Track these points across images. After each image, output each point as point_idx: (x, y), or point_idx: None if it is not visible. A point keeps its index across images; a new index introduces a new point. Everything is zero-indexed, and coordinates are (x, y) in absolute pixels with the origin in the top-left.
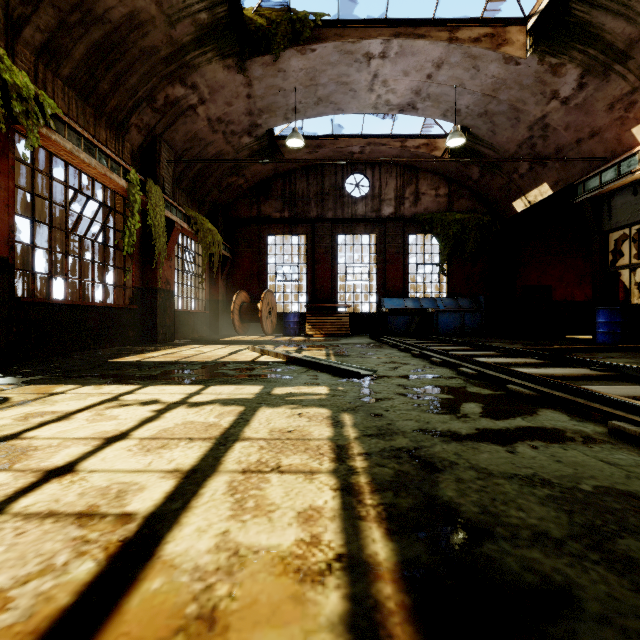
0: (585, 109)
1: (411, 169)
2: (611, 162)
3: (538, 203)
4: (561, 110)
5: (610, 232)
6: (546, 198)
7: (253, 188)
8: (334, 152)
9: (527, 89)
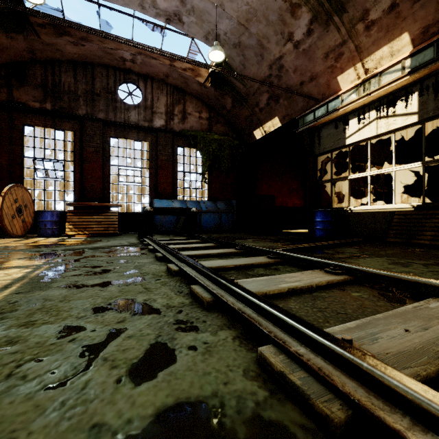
0: (309, 55)
1: (179, 91)
2: (323, 102)
3: (270, 133)
4: (293, 53)
5: (319, 155)
6: (276, 129)
7: (1, 68)
8: (104, 52)
9: (272, 26)
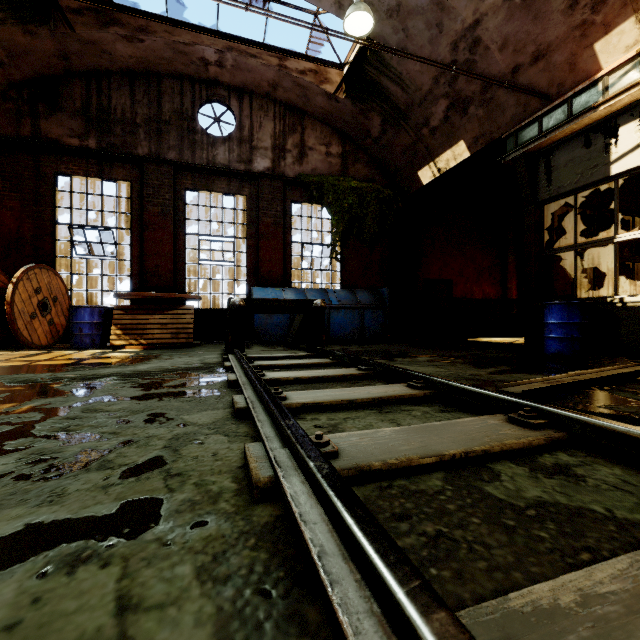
0: (535, 9)
1: (295, 111)
2: (559, 98)
3: (449, 172)
4: (502, 10)
5: (547, 202)
6: (460, 164)
7: (23, 86)
8: (174, 51)
9: None
